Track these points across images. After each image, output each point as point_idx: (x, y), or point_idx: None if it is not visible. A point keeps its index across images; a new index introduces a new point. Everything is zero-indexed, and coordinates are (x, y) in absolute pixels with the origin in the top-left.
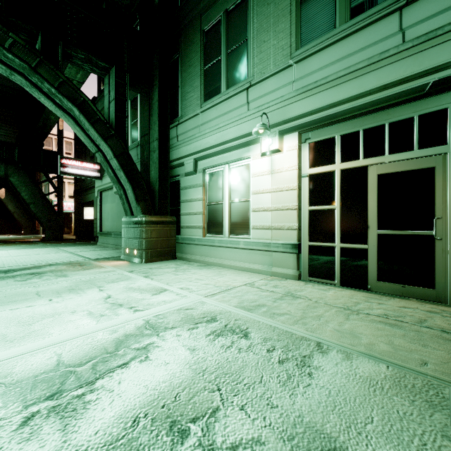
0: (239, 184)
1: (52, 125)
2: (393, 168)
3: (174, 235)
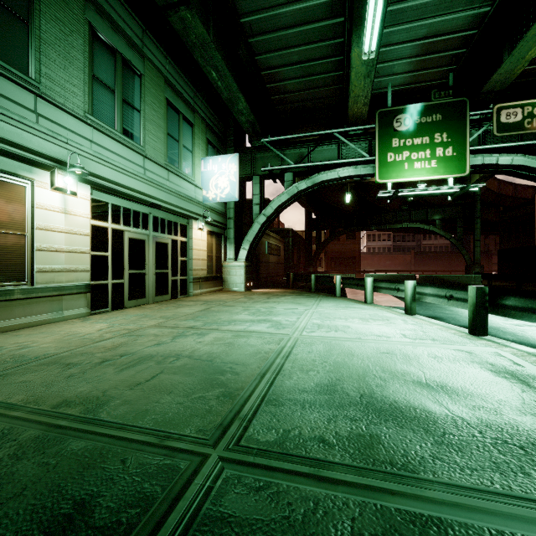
0: (4, 208)
1: None
2: (134, 236)
3: None
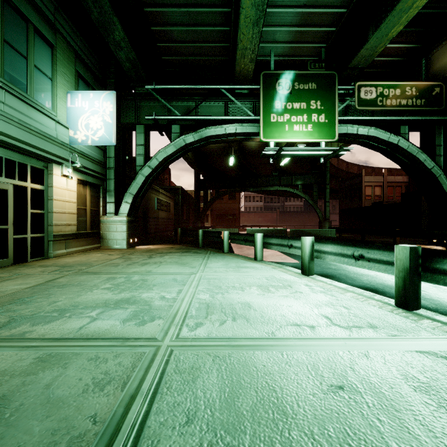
0: None
1: None
2: None
3: None
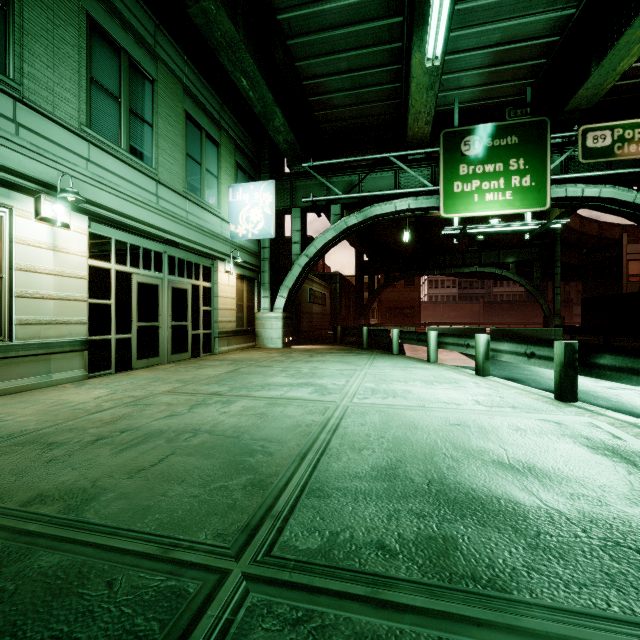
0: None
1: None
2: (144, 280)
3: None
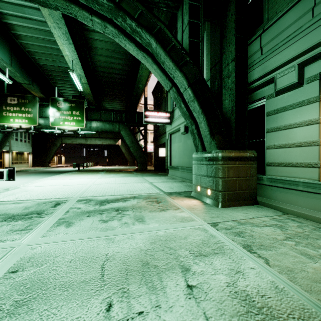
0: None
1: (140, 92)
2: None
3: (255, 174)
